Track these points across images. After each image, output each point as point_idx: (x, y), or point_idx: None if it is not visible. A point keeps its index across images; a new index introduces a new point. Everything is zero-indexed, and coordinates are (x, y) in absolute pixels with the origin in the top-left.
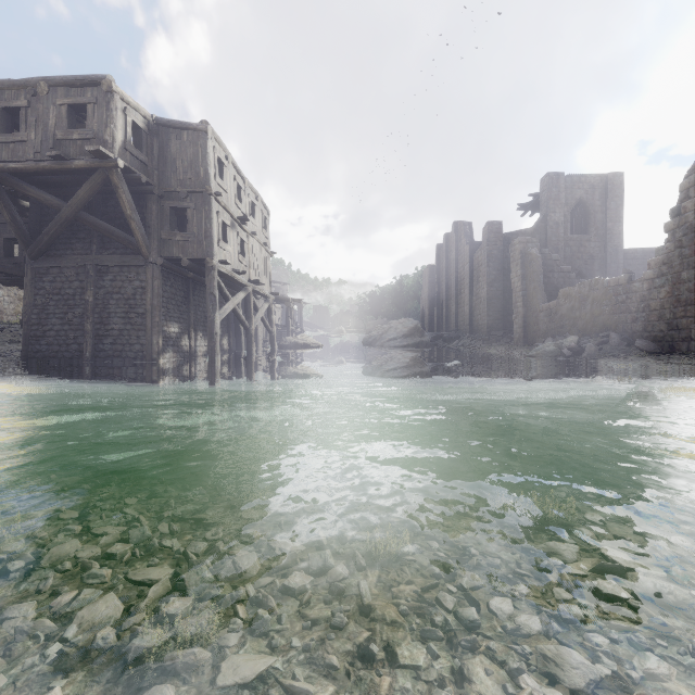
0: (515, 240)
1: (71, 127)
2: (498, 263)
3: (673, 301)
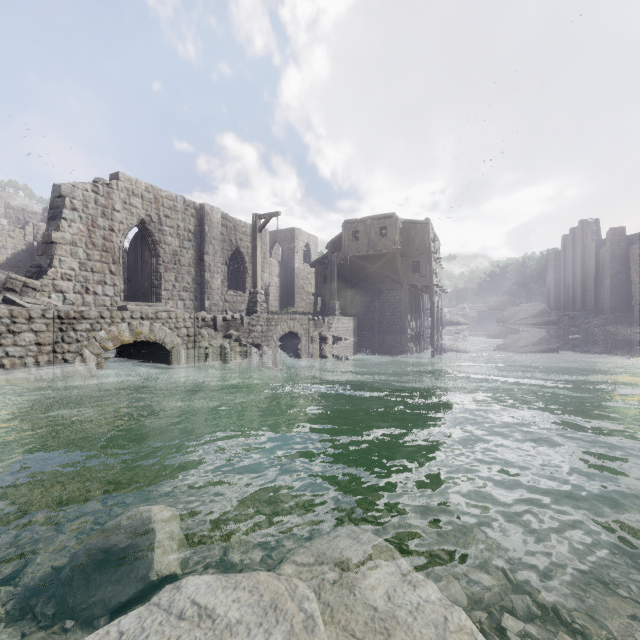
0: (633, 246)
1: (379, 236)
2: (621, 259)
3: None
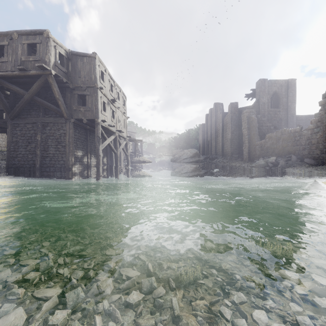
0: (244, 111)
1: (29, 55)
2: (236, 122)
3: (323, 139)
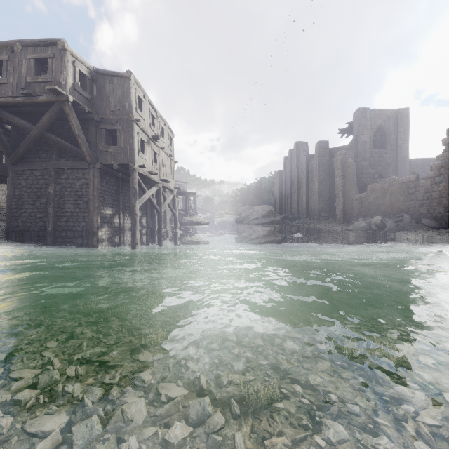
0: (337, 153)
1: (37, 74)
2: (326, 168)
3: (448, 192)
